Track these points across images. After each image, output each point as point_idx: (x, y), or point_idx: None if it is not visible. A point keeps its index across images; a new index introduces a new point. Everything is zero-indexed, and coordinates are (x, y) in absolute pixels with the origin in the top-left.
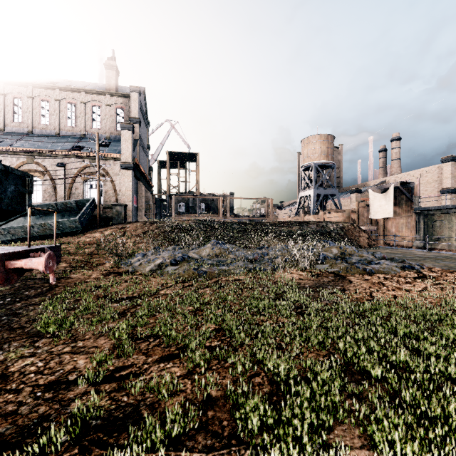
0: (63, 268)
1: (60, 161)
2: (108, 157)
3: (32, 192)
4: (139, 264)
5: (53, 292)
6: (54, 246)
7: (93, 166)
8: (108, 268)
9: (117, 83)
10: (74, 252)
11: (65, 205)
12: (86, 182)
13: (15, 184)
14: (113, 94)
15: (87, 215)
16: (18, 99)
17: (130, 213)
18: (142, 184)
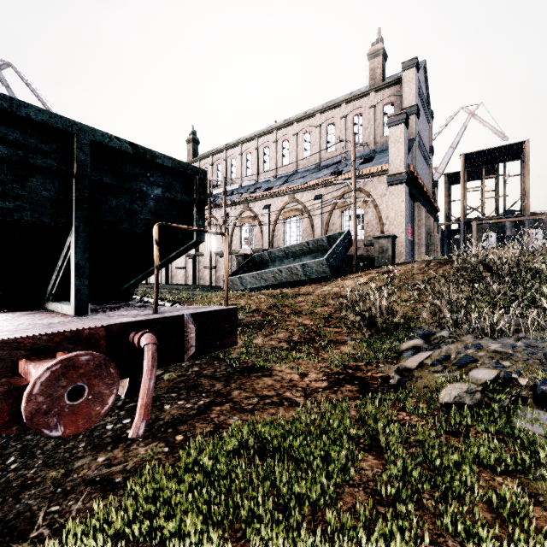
0: (275, 343)
1: (317, 193)
2: (370, 174)
3: (204, 203)
4: (416, 365)
5: (194, 426)
6: (216, 310)
7: (348, 185)
8: (346, 357)
9: (384, 71)
10: (306, 311)
11: (316, 243)
12: (344, 214)
13: (167, 187)
14: (379, 88)
15: (338, 254)
16: (286, 141)
17: (402, 250)
18: (420, 207)
